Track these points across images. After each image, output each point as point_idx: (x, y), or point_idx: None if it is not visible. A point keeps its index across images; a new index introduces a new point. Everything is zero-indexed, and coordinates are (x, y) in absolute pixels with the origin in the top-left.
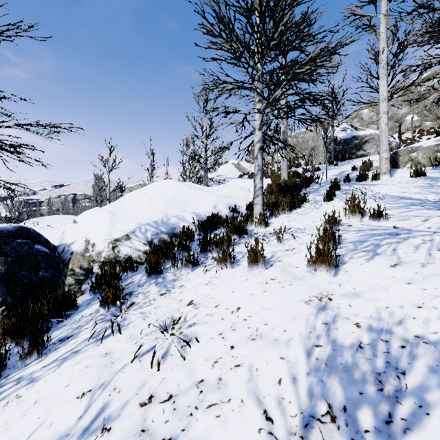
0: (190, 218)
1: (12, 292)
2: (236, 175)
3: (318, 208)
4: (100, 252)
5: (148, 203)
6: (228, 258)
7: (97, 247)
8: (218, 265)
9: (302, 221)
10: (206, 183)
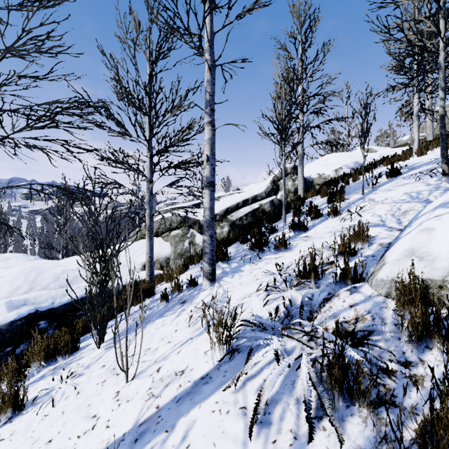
0: (369, 160)
1: (304, 185)
2: None
3: None
4: (329, 175)
5: (338, 159)
6: (408, 156)
7: (326, 174)
8: (403, 159)
9: None
10: None
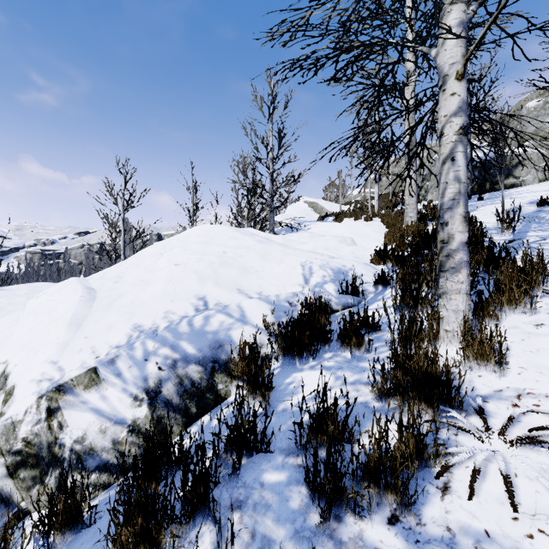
0: (258, 313)
1: None
2: (311, 218)
3: None
4: (15, 423)
5: (167, 272)
6: None
7: (12, 405)
8: None
9: None
10: (273, 230)
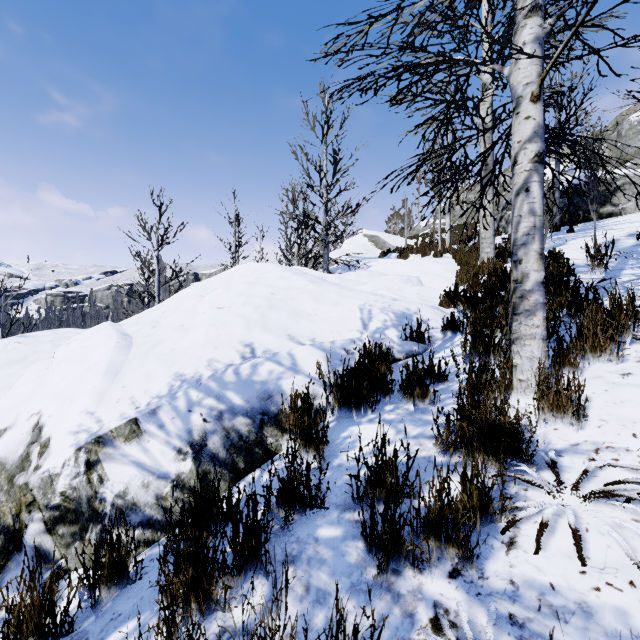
0: (311, 361)
1: None
2: (371, 254)
3: None
4: (53, 477)
5: (209, 316)
6: None
7: (49, 458)
8: None
9: None
10: (327, 268)
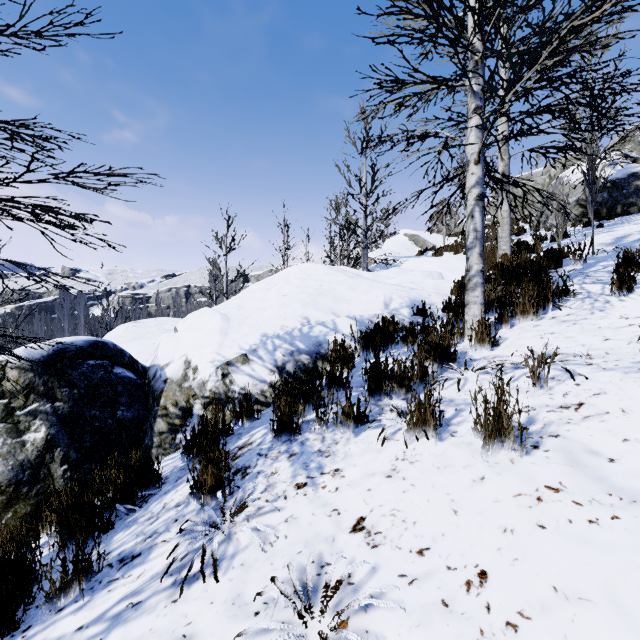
0: (346, 326)
1: (78, 443)
2: (411, 252)
3: (604, 310)
4: (204, 382)
5: (278, 300)
6: (431, 419)
7: (200, 374)
8: (409, 431)
9: (576, 338)
10: (366, 267)
